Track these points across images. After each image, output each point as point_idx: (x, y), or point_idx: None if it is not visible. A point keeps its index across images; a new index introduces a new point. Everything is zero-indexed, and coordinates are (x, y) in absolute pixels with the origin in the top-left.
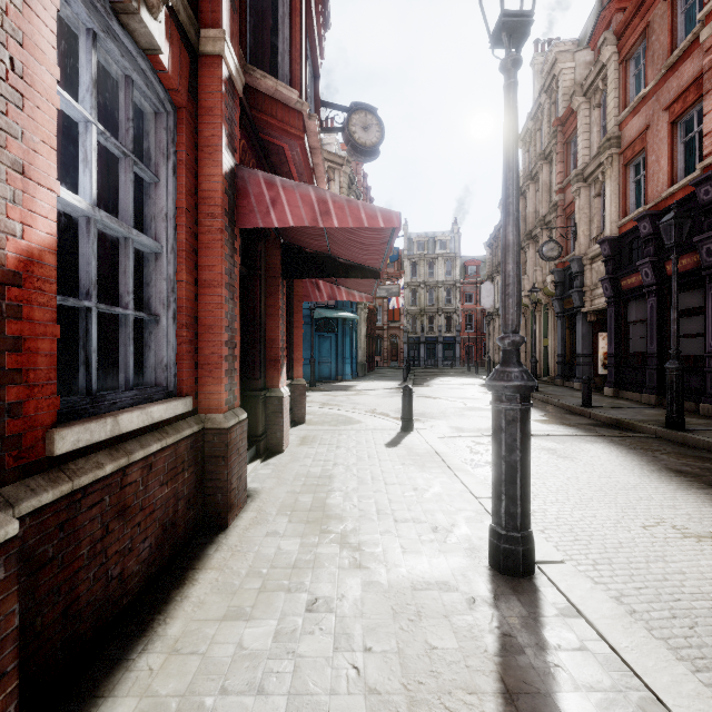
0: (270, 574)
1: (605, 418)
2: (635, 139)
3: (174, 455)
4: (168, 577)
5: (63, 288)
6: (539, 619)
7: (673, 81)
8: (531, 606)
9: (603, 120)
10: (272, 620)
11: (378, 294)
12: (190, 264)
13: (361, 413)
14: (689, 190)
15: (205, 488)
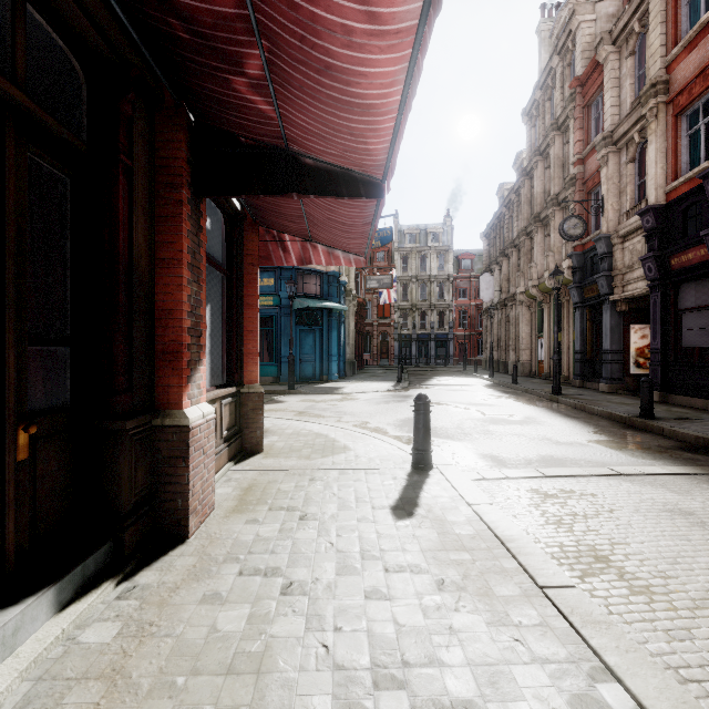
0: None
1: (694, 438)
2: (694, 79)
3: None
4: None
5: None
6: None
7: None
8: None
9: (638, 71)
10: None
11: (368, 285)
12: None
13: (348, 429)
14: None
15: None
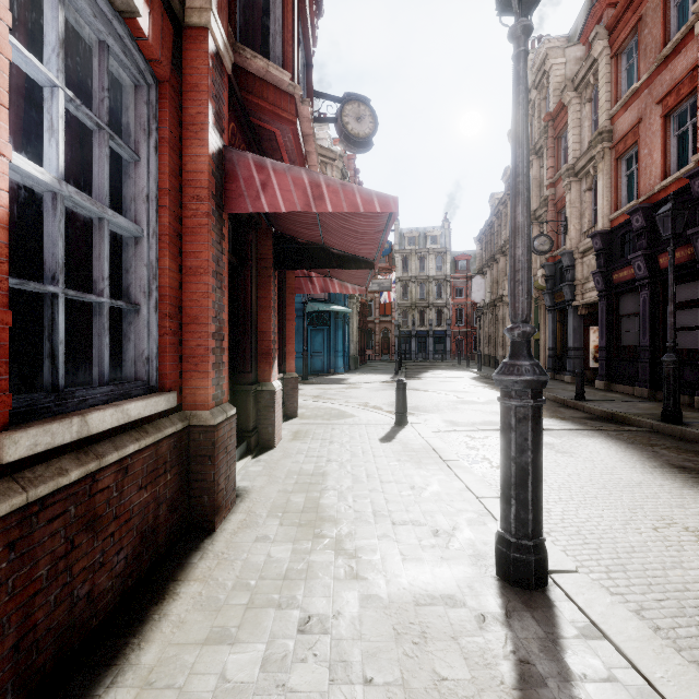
0: (259, 587)
1: (600, 412)
2: (627, 133)
3: (154, 456)
4: (147, 591)
5: (40, 276)
6: (558, 641)
7: (666, 74)
8: (547, 625)
9: (594, 115)
10: (259, 643)
11: (370, 288)
12: (174, 249)
13: (353, 406)
14: (682, 183)
15: (190, 490)
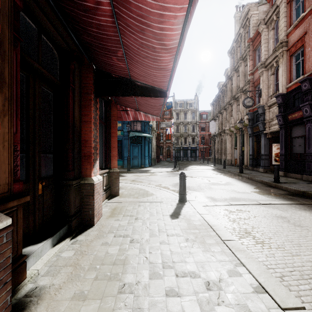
0: None
1: (294, 190)
2: (297, 41)
3: None
4: None
5: None
6: None
7: None
8: None
9: (275, 36)
10: None
11: (161, 126)
12: None
13: (153, 187)
14: None
15: None
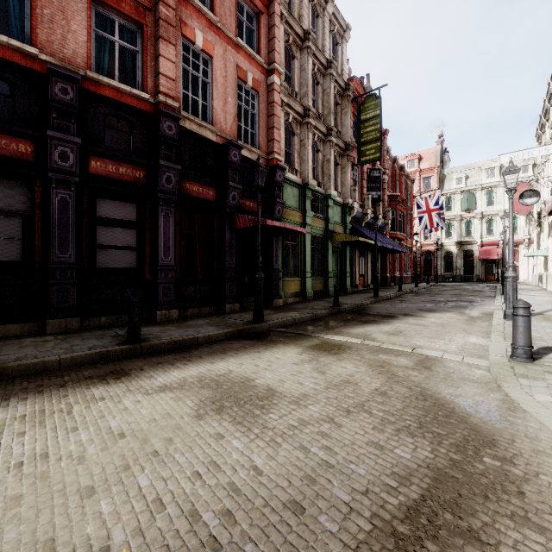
0: None
1: (225, 334)
2: None
3: None
4: None
5: None
6: None
7: None
8: None
9: None
10: None
11: None
12: None
13: None
14: (124, 99)
15: None
